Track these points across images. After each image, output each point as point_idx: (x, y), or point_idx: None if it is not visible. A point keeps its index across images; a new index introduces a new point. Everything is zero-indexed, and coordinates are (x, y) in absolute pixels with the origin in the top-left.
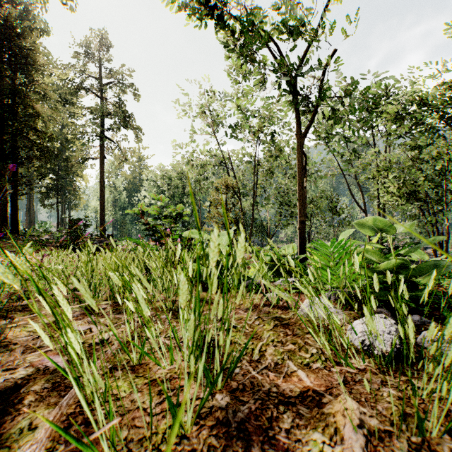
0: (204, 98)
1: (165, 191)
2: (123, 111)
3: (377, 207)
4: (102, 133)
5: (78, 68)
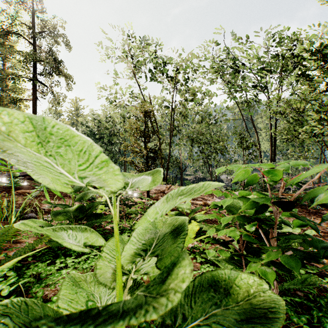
0: (125, 41)
1: (96, 133)
2: (53, 57)
3: (270, 145)
4: (33, 76)
5: (9, 15)
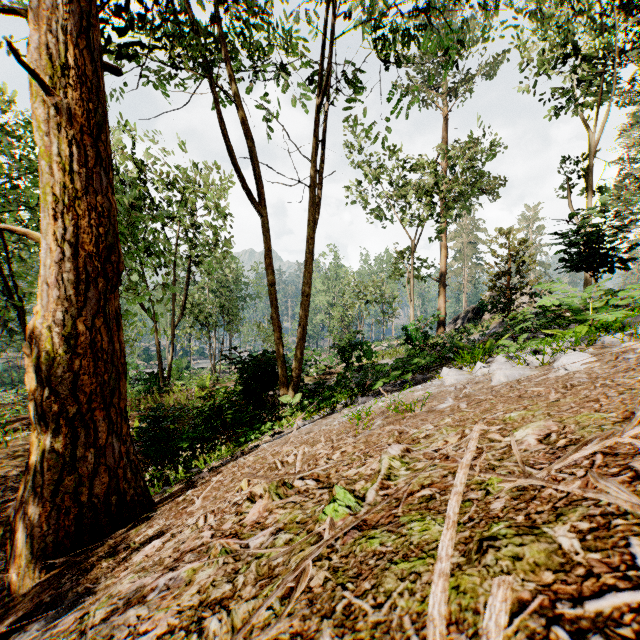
0: None
1: None
2: None
3: None
4: None
5: None
